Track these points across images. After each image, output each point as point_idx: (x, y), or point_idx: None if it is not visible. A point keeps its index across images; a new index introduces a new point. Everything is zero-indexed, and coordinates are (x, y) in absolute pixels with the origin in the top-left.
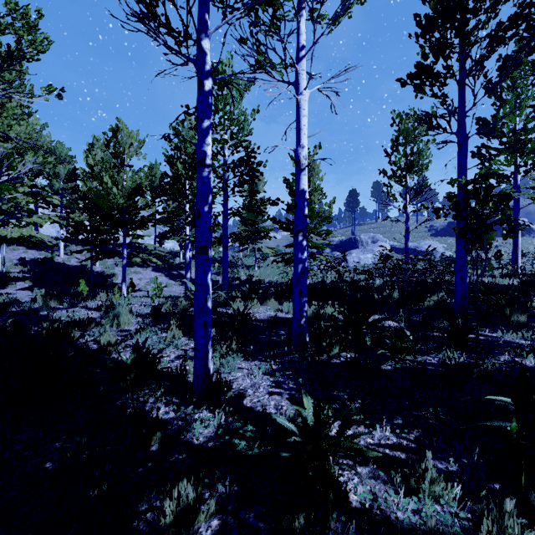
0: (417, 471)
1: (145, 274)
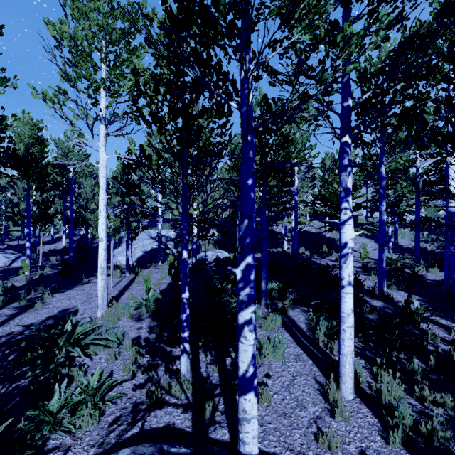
0: None
1: (359, 240)
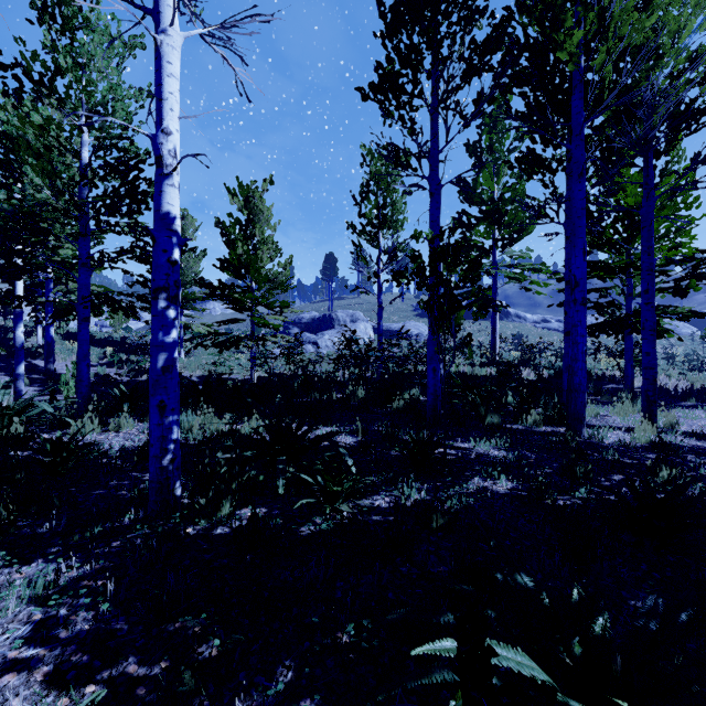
0: None
1: None
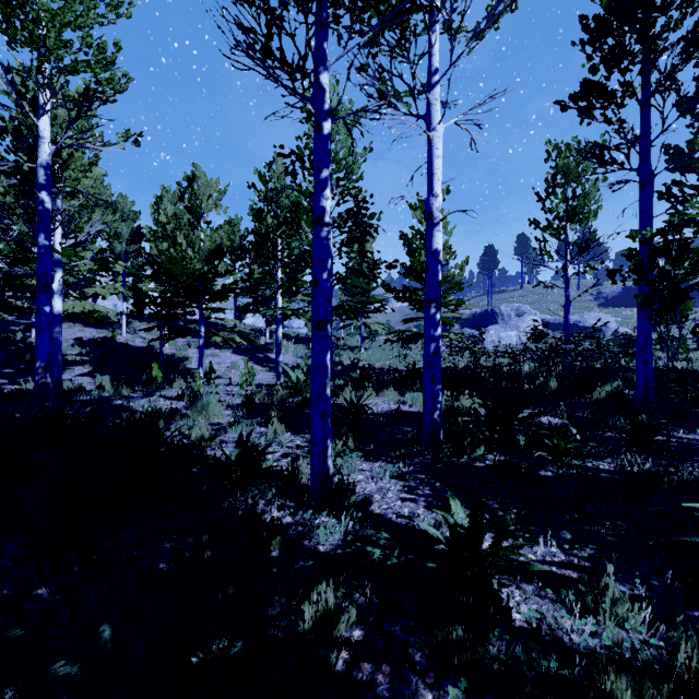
0: (594, 591)
1: (225, 357)
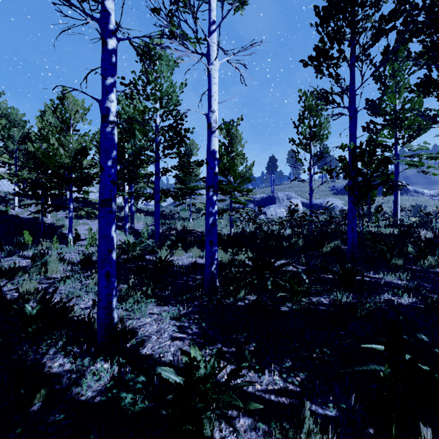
0: (296, 422)
1: (93, 225)
